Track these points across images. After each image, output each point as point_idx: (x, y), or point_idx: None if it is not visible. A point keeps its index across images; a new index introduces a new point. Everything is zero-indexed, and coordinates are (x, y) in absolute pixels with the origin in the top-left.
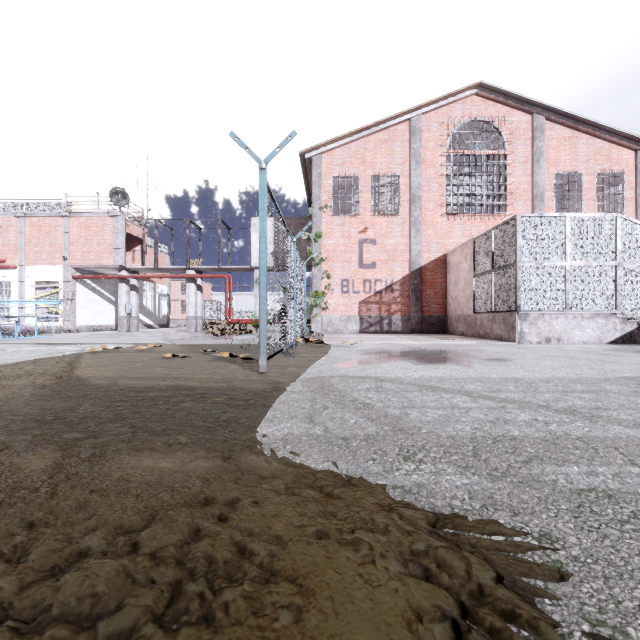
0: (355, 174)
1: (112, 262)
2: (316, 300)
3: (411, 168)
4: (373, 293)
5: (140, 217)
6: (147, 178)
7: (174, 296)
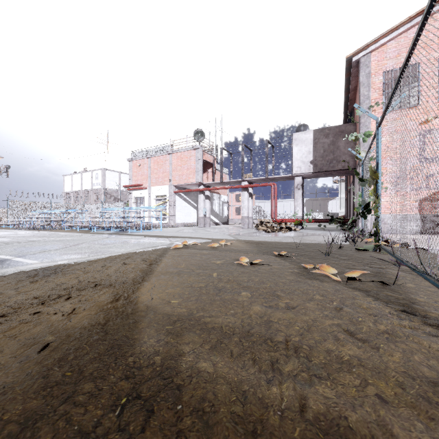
0: (414, 62)
1: (195, 180)
2: None
3: None
4: None
5: (211, 149)
6: (215, 124)
7: (230, 203)
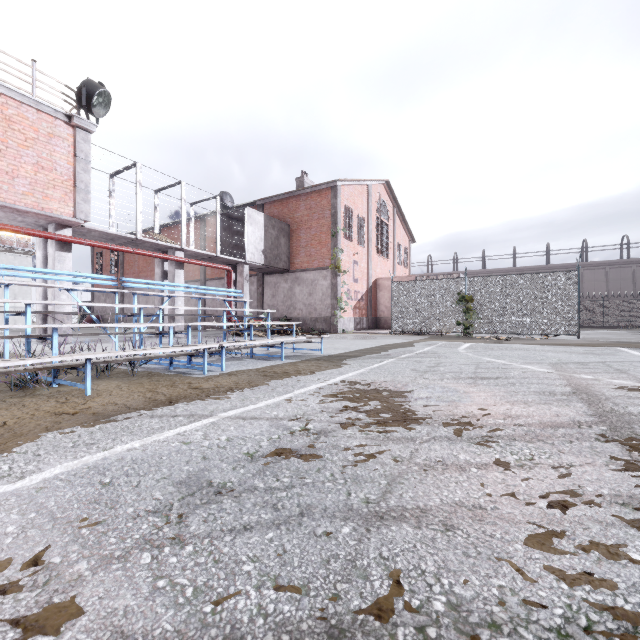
0: (352, 210)
1: (71, 211)
2: (340, 304)
3: (369, 218)
4: (357, 301)
5: None
6: None
7: None
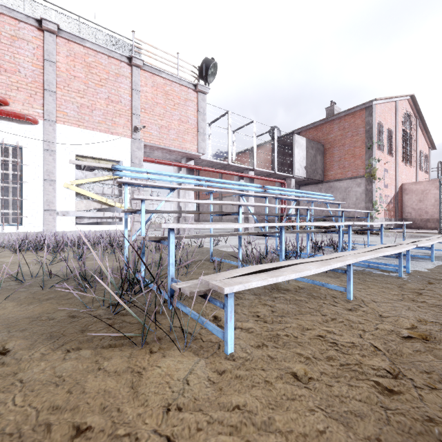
0: (383, 125)
1: (195, 148)
2: (375, 207)
3: (396, 130)
4: (387, 204)
5: None
6: None
7: None
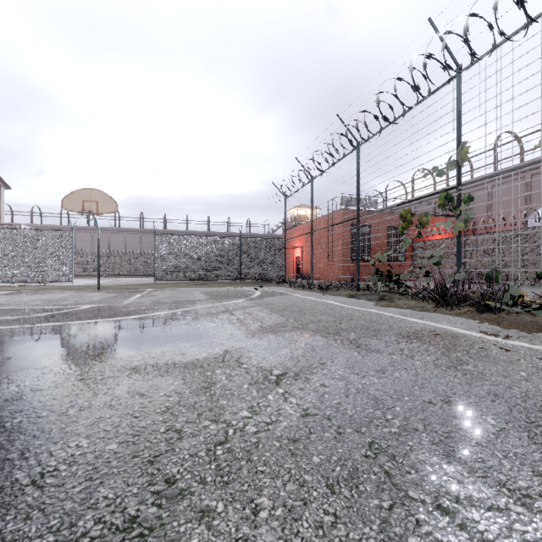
0: None
1: None
2: None
3: None
4: None
5: None
6: None
7: None
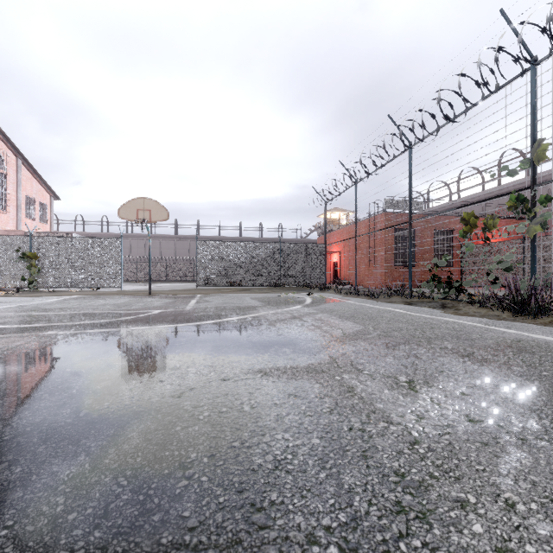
0: None
1: None
2: None
3: None
4: None
5: None
6: None
7: None
